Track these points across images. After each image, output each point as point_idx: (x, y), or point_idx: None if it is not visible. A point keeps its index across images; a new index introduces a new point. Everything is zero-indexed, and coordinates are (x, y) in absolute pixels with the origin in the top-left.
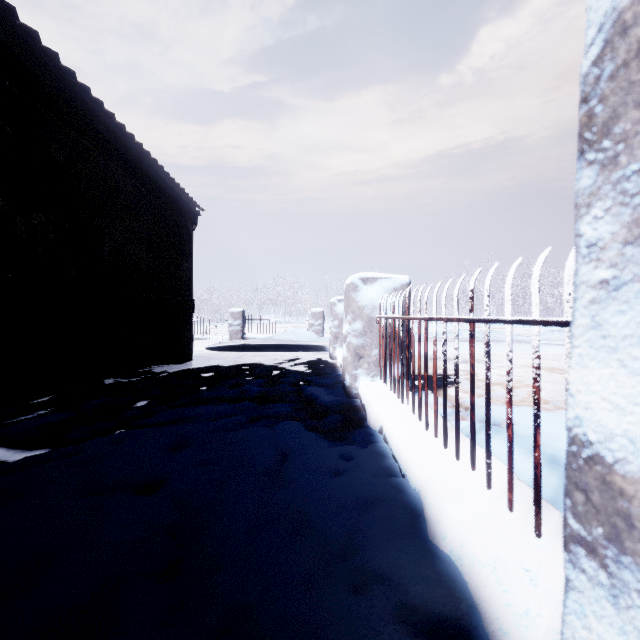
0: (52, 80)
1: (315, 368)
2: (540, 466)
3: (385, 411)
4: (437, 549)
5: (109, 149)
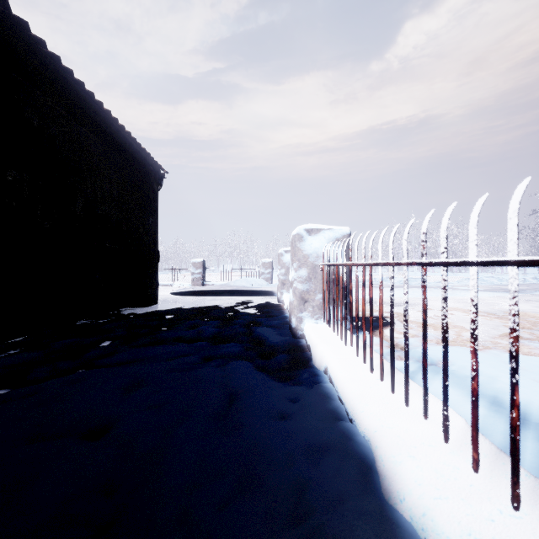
0: (23, 48)
1: (265, 311)
2: (519, 428)
3: (329, 352)
4: (394, 513)
5: (80, 115)
